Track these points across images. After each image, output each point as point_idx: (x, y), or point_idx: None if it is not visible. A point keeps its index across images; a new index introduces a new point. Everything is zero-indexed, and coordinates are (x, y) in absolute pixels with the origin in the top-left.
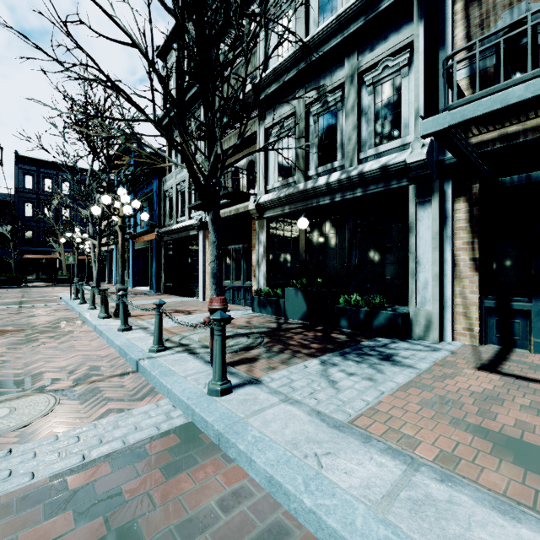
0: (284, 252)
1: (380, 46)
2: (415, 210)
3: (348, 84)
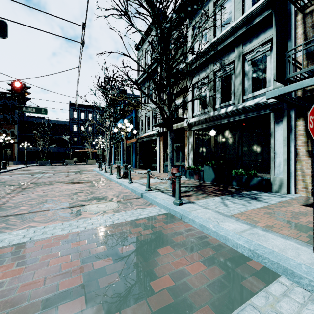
0: (202, 147)
1: (255, 41)
2: (273, 126)
3: (237, 61)
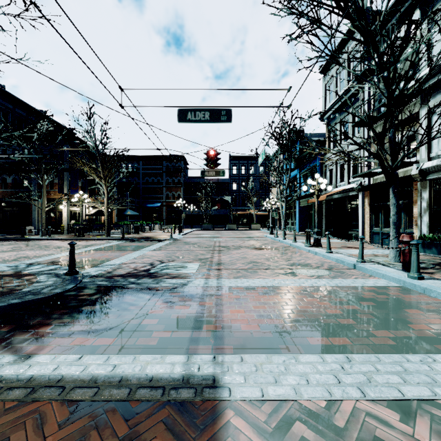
0: None
1: None
2: None
3: None
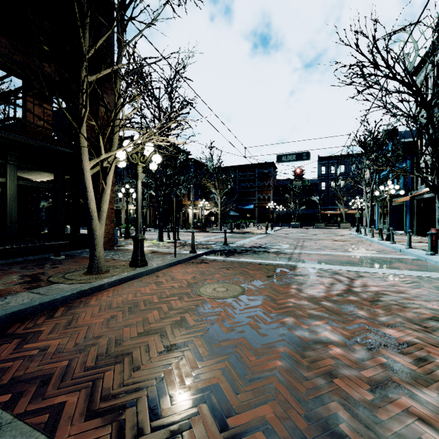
0: None
1: None
2: None
3: None
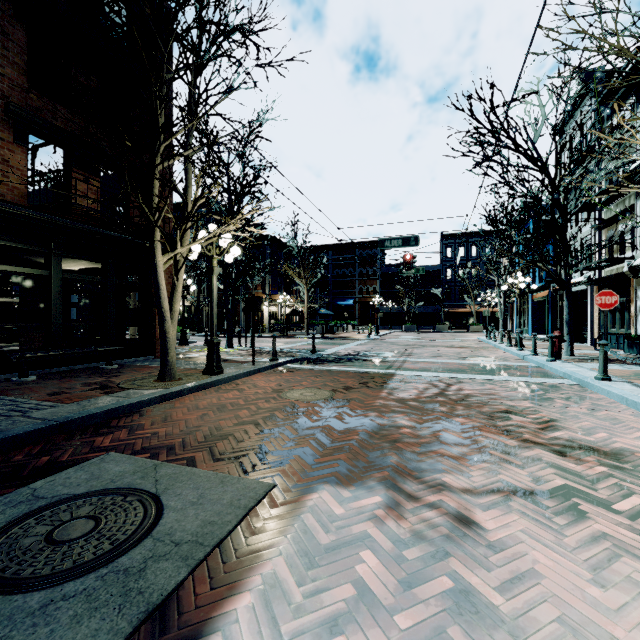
0: None
1: None
2: None
3: None
